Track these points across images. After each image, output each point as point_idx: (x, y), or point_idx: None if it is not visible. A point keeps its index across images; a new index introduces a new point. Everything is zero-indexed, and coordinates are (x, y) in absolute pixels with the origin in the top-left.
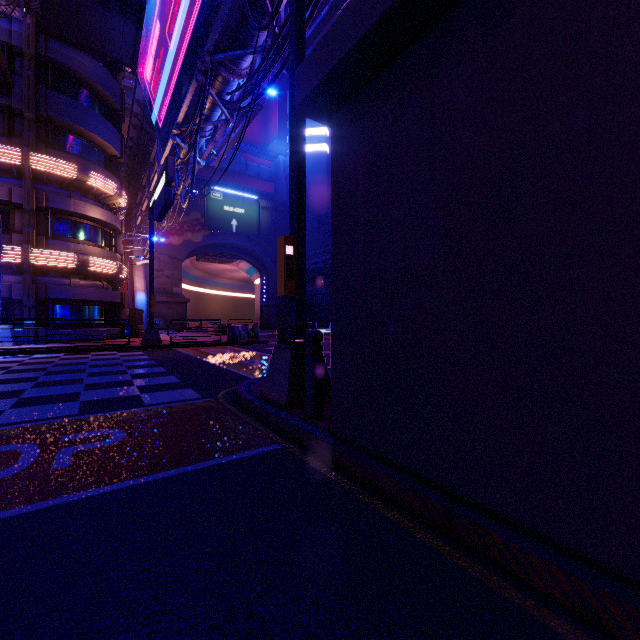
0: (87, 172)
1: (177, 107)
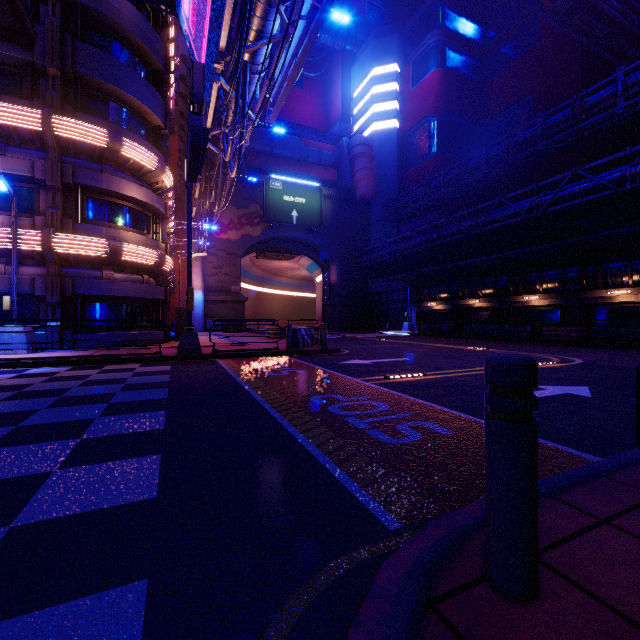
0: (120, 139)
1: (218, 21)
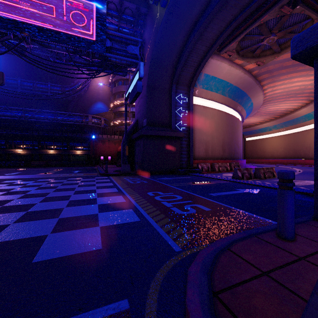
0: None
1: None
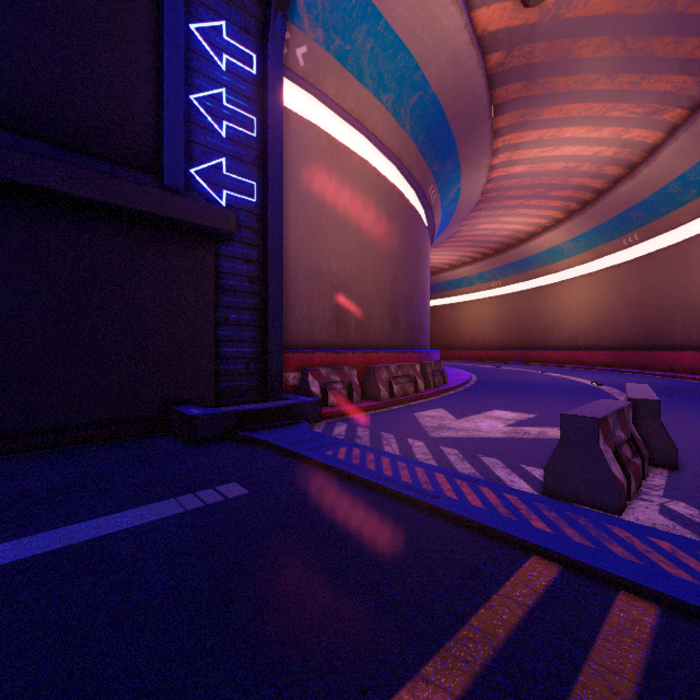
0: None
1: None
